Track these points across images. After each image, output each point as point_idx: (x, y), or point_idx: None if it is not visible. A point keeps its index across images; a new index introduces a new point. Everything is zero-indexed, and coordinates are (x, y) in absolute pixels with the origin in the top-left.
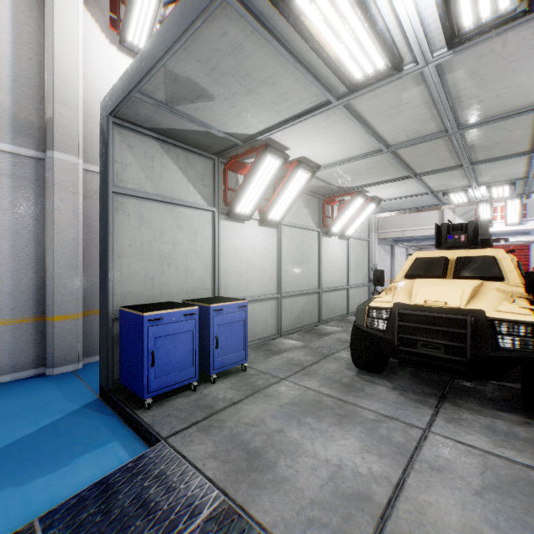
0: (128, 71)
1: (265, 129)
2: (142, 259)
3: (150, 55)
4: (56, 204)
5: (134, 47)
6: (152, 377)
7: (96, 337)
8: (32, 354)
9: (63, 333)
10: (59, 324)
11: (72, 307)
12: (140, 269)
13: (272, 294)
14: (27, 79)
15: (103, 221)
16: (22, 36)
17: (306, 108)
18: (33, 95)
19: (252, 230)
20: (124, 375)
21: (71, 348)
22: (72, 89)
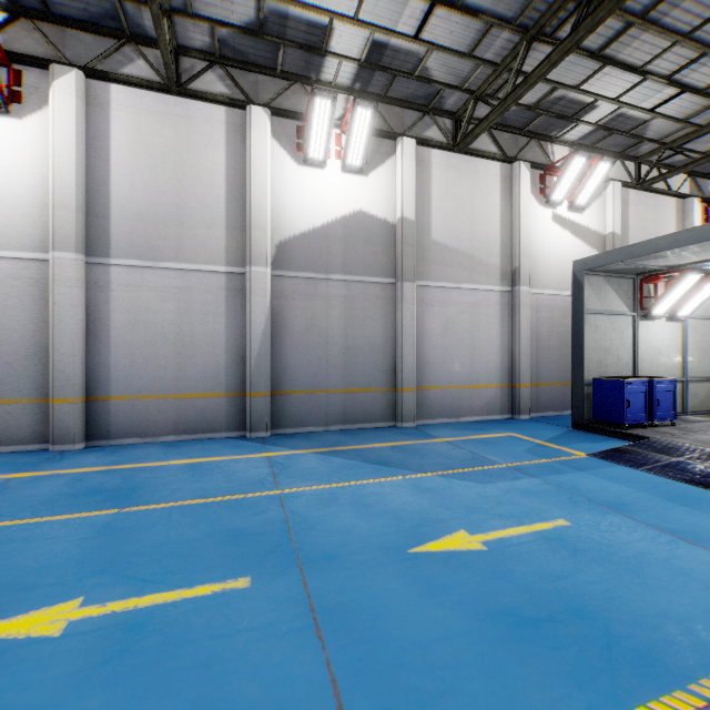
0: (611, 252)
1: (694, 261)
2: (595, 350)
3: (639, 251)
4: (520, 317)
5: (555, 202)
6: (627, 414)
7: (533, 401)
8: (507, 405)
9: (523, 395)
10: (521, 389)
11: (526, 380)
12: (595, 356)
13: (676, 378)
14: (505, 247)
15: (578, 329)
16: (503, 223)
17: None
18: (507, 255)
19: (659, 326)
20: (600, 414)
21: (526, 405)
22: (526, 246)
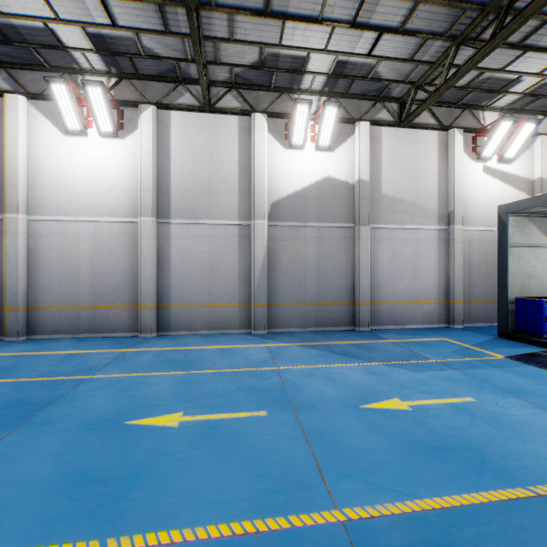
0: (530, 199)
1: None
2: (518, 275)
3: None
4: (454, 249)
5: (485, 157)
6: (544, 327)
7: (465, 314)
8: (443, 317)
9: (457, 309)
10: (455, 305)
11: (460, 297)
12: (518, 280)
13: None
14: (442, 195)
15: (502, 259)
16: (440, 177)
17: None
18: (443, 201)
19: None
20: (521, 326)
21: (459, 317)
22: (460, 194)
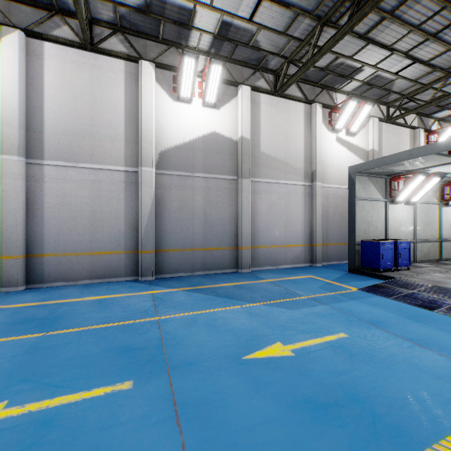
0: (372, 161)
1: (422, 168)
2: (362, 223)
3: (389, 160)
4: (316, 202)
5: (337, 129)
6: (382, 263)
7: (324, 255)
8: (308, 258)
9: (318, 251)
10: (317, 247)
11: (320, 241)
12: (362, 227)
13: (410, 240)
14: (307, 157)
15: (352, 210)
16: (306, 142)
17: (448, 162)
18: (308, 162)
19: (401, 207)
20: (365, 263)
21: (320, 257)
22: (320, 157)
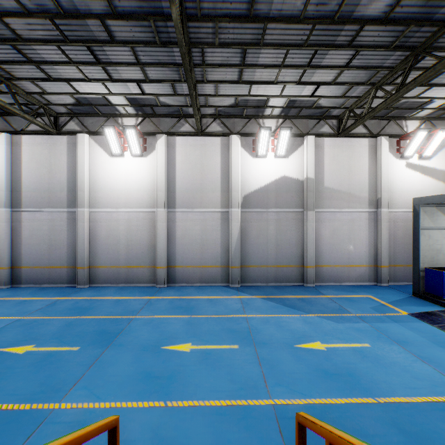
0: (434, 196)
1: None
2: (428, 250)
3: None
4: (381, 227)
5: (407, 156)
6: (444, 291)
7: (391, 275)
8: (373, 277)
9: (383, 272)
10: (382, 268)
11: (386, 263)
12: (428, 254)
13: None
14: (371, 186)
15: (415, 238)
16: (370, 172)
17: None
18: (373, 190)
19: None
20: (428, 289)
21: (385, 278)
22: (386, 185)
